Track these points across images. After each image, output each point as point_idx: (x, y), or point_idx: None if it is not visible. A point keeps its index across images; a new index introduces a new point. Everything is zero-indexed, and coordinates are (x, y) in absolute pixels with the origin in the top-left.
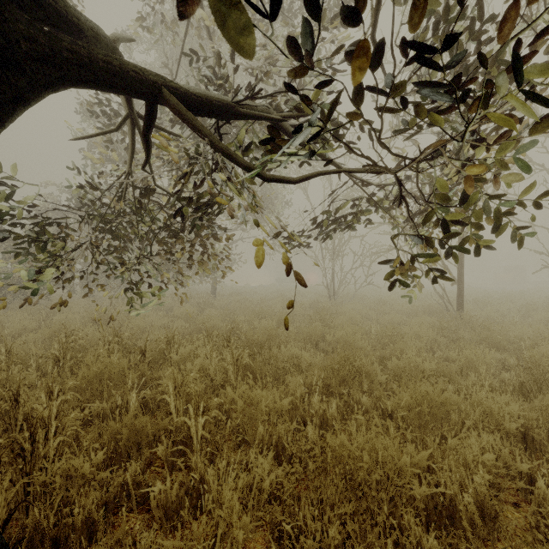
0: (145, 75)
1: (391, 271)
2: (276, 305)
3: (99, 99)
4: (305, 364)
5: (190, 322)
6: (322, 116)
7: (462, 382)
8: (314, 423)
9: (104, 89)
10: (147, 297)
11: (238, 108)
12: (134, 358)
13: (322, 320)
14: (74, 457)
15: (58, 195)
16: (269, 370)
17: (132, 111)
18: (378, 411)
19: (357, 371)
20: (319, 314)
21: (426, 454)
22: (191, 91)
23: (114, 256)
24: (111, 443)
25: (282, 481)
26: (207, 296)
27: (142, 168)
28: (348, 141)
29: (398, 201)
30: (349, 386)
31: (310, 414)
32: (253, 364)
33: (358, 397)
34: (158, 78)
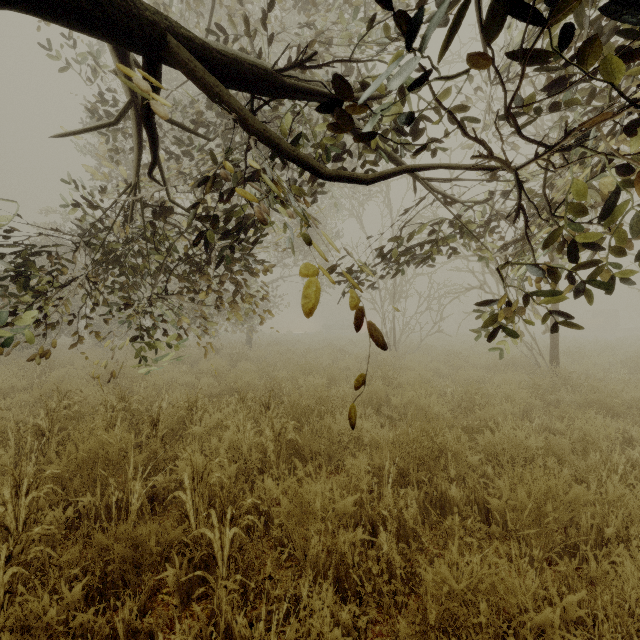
0: (138, 9)
1: (493, 316)
2: (325, 358)
3: (103, 97)
4: (368, 438)
5: (220, 379)
6: (402, 94)
7: (581, 464)
8: (388, 529)
9: (67, 21)
10: (162, 349)
11: (282, 78)
12: (142, 431)
13: (383, 377)
14: (34, 598)
15: (62, 224)
16: (321, 446)
17: (136, 97)
18: (472, 506)
19: (439, 449)
20: (380, 369)
21: (576, 599)
22: (213, 47)
23: (122, 297)
24: (98, 563)
25: (349, 629)
26: (241, 346)
27: (149, 174)
28: (430, 139)
29: (516, 213)
30: (429, 470)
31: (382, 515)
32: (300, 440)
33: (444, 487)
34: (160, 19)
